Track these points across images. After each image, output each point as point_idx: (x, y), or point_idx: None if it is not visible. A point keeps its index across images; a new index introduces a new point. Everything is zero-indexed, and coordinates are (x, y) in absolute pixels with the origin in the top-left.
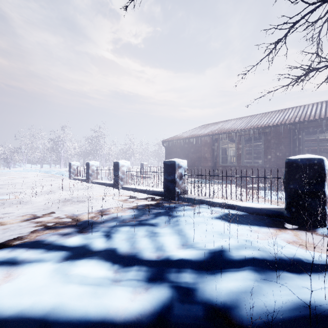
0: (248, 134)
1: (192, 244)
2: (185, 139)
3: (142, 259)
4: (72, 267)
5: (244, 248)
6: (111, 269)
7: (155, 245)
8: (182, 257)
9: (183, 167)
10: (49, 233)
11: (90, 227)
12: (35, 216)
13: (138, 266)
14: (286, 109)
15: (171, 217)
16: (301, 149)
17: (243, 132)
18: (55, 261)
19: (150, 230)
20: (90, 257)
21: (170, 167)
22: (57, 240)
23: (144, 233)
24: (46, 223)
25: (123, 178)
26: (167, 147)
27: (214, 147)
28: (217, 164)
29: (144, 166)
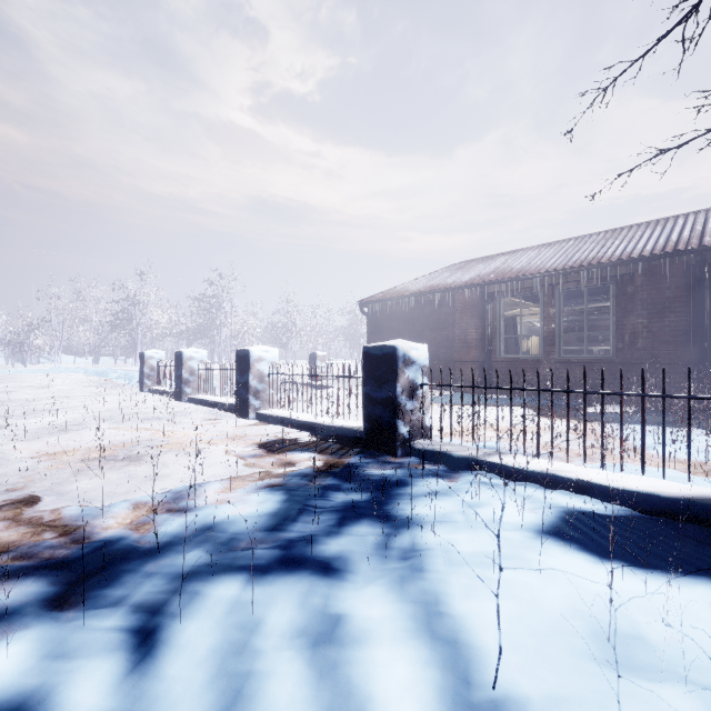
0: (573, 281)
1: None
2: (414, 295)
3: None
4: None
5: None
6: None
7: None
8: None
9: (417, 365)
10: None
11: (104, 580)
12: None
13: None
14: (669, 219)
15: (390, 529)
16: None
17: (561, 277)
18: None
19: (315, 604)
20: None
21: (383, 365)
22: None
23: (290, 621)
24: None
25: (260, 390)
26: (371, 316)
27: (487, 315)
28: (494, 355)
29: (319, 360)
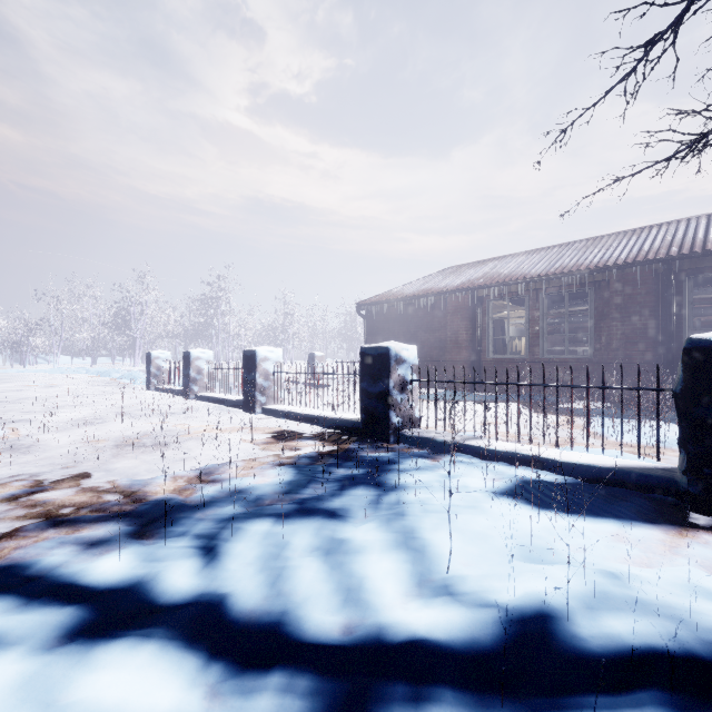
0: (555, 286)
1: (447, 584)
2: (409, 298)
3: (298, 640)
4: (76, 675)
5: (609, 609)
6: (198, 684)
7: (339, 585)
8: (421, 636)
9: (408, 363)
10: (54, 540)
11: (167, 522)
12: (35, 485)
13: (284, 675)
14: (645, 228)
15: (382, 491)
16: (683, 321)
17: (544, 283)
18: (32, 647)
19: (327, 534)
20: (142, 632)
21: (378, 363)
22: (65, 565)
23: (310, 542)
24: (56, 506)
25: (265, 387)
26: (368, 317)
27: (477, 318)
28: (483, 355)
29: (317, 360)
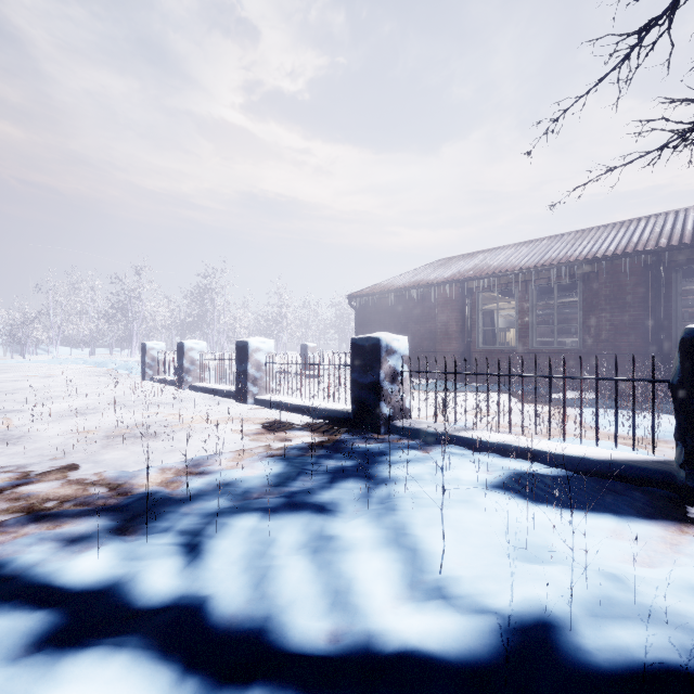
0: (545, 278)
1: (440, 586)
2: (399, 290)
3: (281, 650)
4: (39, 690)
5: (614, 617)
6: None
7: (326, 586)
8: (413, 646)
9: (398, 354)
10: (33, 536)
11: (152, 517)
12: (21, 477)
13: (264, 692)
14: (633, 220)
15: (373, 484)
16: (672, 312)
17: (533, 274)
18: None
19: (315, 530)
20: (115, 640)
21: (369, 354)
22: (42, 563)
23: (297, 539)
24: (40, 500)
25: (257, 378)
26: (359, 309)
27: (467, 309)
28: (473, 346)
29: (309, 351)
